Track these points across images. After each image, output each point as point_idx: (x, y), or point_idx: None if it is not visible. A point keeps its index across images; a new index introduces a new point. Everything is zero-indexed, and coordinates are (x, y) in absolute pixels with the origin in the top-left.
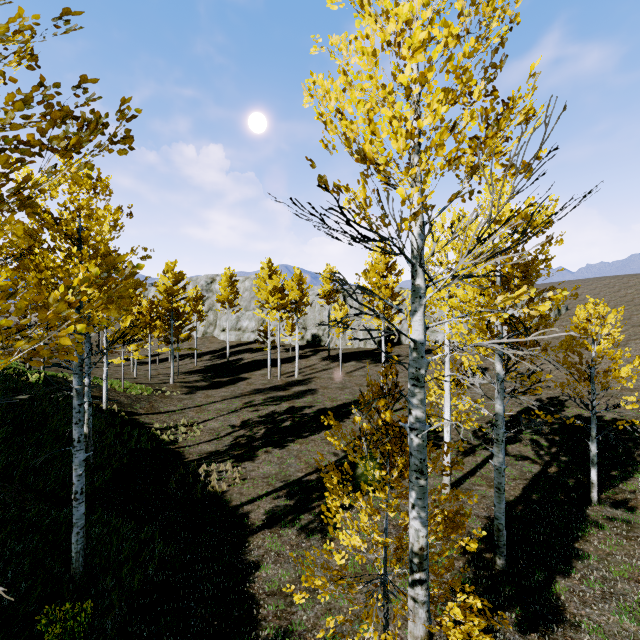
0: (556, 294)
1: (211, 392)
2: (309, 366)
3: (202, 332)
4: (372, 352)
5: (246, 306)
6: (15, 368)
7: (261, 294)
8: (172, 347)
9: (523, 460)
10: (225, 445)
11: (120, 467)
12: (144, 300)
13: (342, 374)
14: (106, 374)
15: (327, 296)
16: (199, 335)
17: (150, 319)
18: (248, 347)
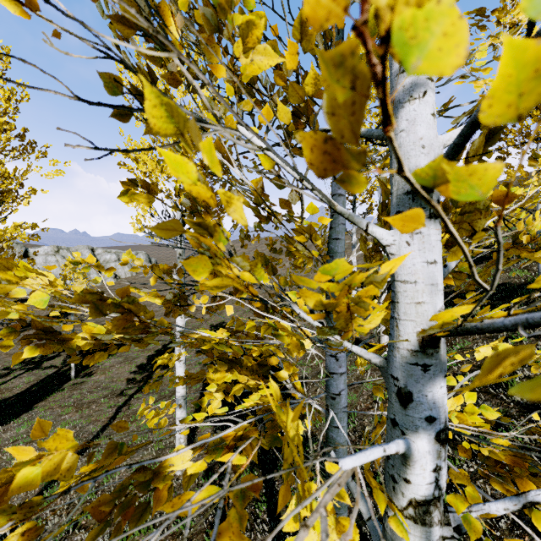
0: (2, 254)
1: None
2: None
3: None
4: None
5: None
6: None
7: None
8: None
9: (49, 368)
10: None
11: None
12: None
13: None
14: None
15: None
16: None
17: None
18: None
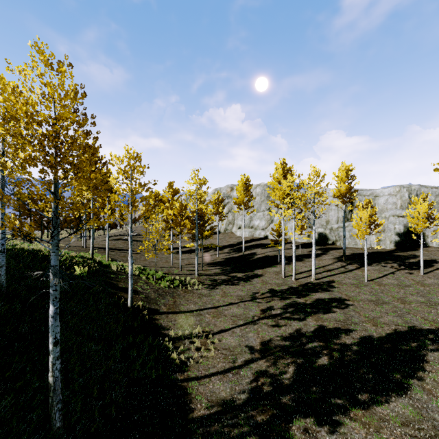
0: None
1: (228, 289)
2: (323, 266)
3: (223, 229)
4: (392, 254)
5: (257, 208)
6: (73, 260)
7: (275, 194)
8: (196, 243)
9: None
10: (242, 389)
11: (101, 427)
12: (176, 203)
13: (367, 280)
14: (130, 272)
15: (343, 195)
16: (221, 231)
17: (180, 219)
18: (259, 242)
